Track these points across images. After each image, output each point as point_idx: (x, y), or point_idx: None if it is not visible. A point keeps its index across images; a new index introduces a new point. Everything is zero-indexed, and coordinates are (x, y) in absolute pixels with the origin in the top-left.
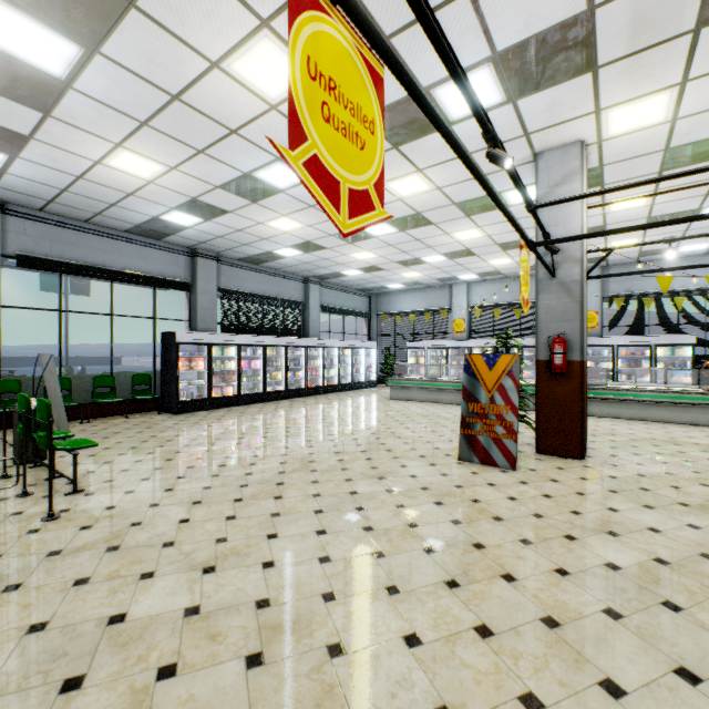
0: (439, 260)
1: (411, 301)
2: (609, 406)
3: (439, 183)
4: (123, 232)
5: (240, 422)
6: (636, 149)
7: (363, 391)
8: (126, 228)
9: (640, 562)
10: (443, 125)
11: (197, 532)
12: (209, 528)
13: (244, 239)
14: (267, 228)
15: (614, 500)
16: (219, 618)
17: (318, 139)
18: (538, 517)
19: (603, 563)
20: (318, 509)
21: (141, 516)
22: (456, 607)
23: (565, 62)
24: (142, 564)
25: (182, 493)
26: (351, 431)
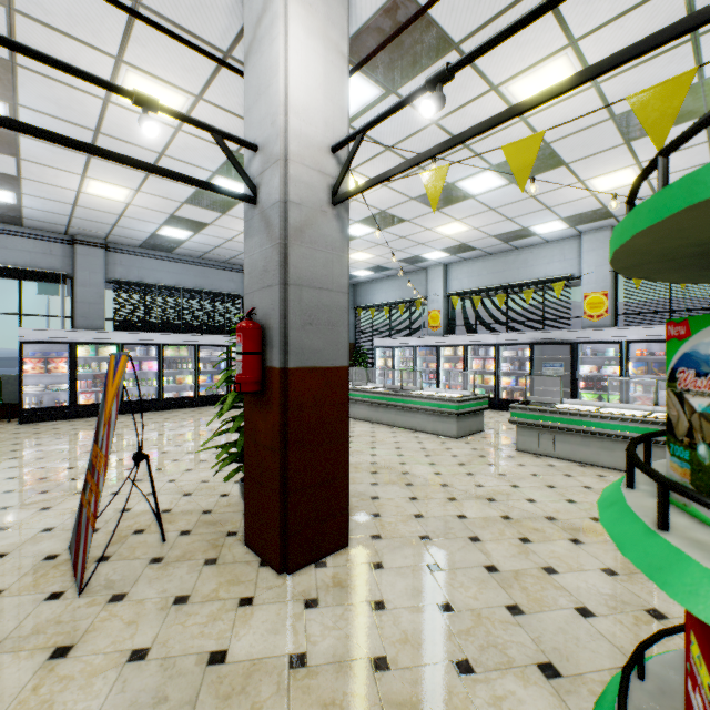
0: (368, 233)
1: (387, 291)
2: (556, 438)
3: (185, 85)
4: None
5: (41, 439)
6: None
7: None
8: None
9: None
10: None
11: None
12: None
13: (102, 218)
14: (99, 199)
15: None
16: None
17: None
18: None
19: None
20: None
21: None
22: None
23: None
24: None
25: None
26: (114, 463)
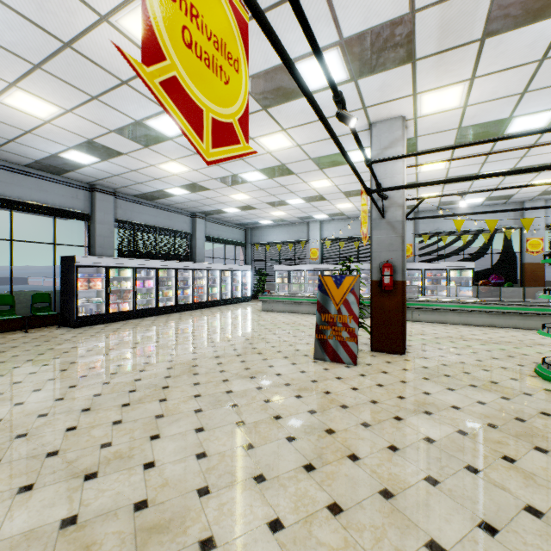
0: (299, 203)
1: (278, 234)
2: (420, 313)
3: (299, 141)
4: (23, 166)
5: (134, 333)
6: (439, 126)
7: (241, 305)
8: (26, 163)
9: (448, 434)
10: (302, 80)
11: (83, 439)
12: (95, 434)
13: (138, 178)
14: (158, 170)
15: (427, 385)
16: (96, 526)
17: (178, 61)
18: (374, 403)
19: (422, 438)
20: (198, 408)
21: (27, 427)
22: (313, 489)
23: (393, 53)
24: (22, 477)
25: (72, 402)
26: (229, 338)
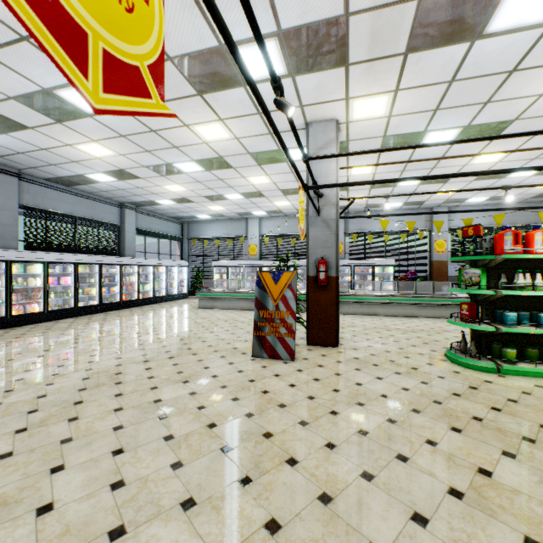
0: (238, 198)
1: (217, 229)
2: (350, 306)
3: (237, 134)
4: None
5: (44, 339)
6: (368, 132)
7: (176, 302)
8: None
9: (380, 424)
10: (236, 48)
11: None
12: None
13: (51, 159)
14: (76, 151)
15: (359, 376)
16: None
17: None
18: (312, 399)
19: (357, 431)
20: (118, 424)
21: None
22: (249, 506)
23: (329, 54)
24: None
25: None
26: (162, 339)
